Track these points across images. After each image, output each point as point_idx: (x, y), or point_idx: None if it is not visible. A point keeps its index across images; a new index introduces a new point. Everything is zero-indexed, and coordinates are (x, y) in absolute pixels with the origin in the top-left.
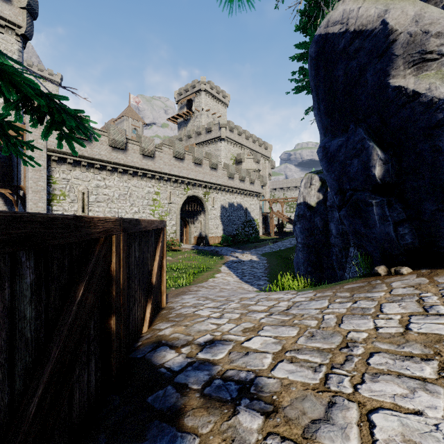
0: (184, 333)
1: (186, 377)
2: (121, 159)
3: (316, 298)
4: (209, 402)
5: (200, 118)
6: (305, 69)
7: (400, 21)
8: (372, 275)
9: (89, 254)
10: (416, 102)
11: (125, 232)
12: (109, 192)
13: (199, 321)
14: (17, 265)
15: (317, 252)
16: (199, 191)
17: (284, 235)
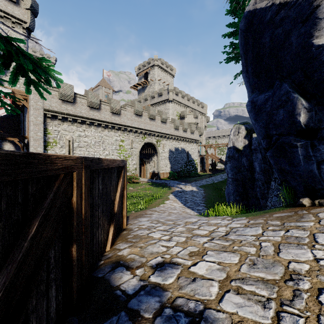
0: (139, 254)
1: (139, 303)
2: (96, 116)
3: (250, 225)
4: None
5: (154, 85)
6: (234, 44)
7: None
8: (297, 205)
9: (47, 190)
10: None
11: (87, 169)
12: (88, 140)
13: (152, 243)
14: None
15: (244, 185)
16: (153, 139)
17: (216, 172)
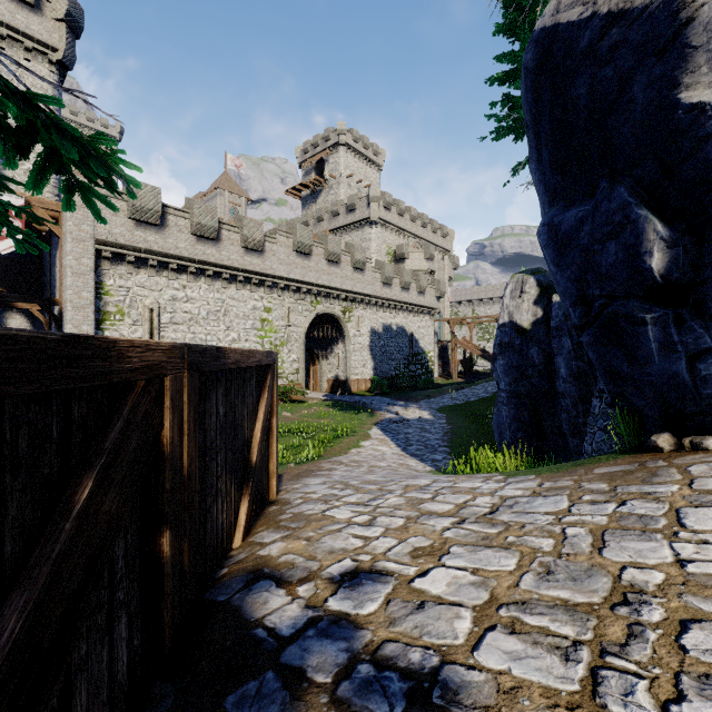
0: (305, 554)
1: (304, 653)
2: (210, 256)
3: (544, 492)
4: None
5: (338, 189)
6: (513, 98)
7: None
8: (645, 449)
9: (111, 414)
10: None
11: (193, 370)
12: (193, 308)
13: (332, 531)
14: None
15: (533, 407)
16: (335, 305)
17: (475, 377)
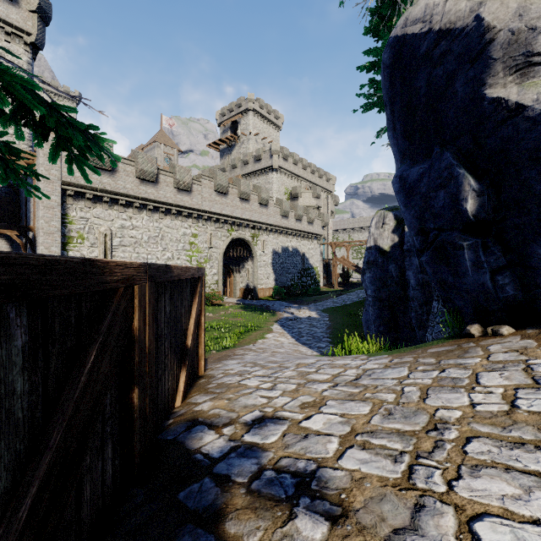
0: (227, 408)
1: (229, 467)
2: (150, 194)
3: (393, 365)
4: (258, 501)
5: (248, 143)
6: (377, 82)
7: (499, 15)
8: (462, 336)
9: (103, 309)
10: (520, 117)
11: (151, 281)
12: (137, 234)
13: (245, 393)
14: (3, 322)
15: (391, 308)
16: (246, 232)
17: (350, 286)
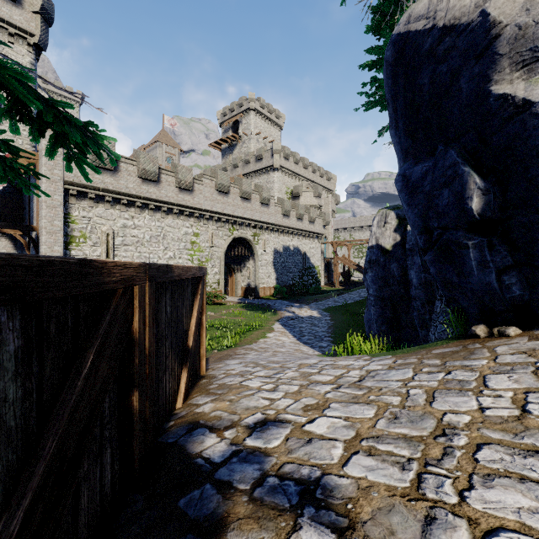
0: (228, 410)
1: (231, 472)
2: (152, 194)
3: (397, 366)
4: (261, 510)
5: (249, 143)
6: (378, 80)
7: (505, 10)
8: (468, 336)
9: (102, 311)
10: (527, 113)
11: (151, 281)
12: (139, 233)
13: (247, 395)
14: None
15: (393, 307)
16: (247, 231)
17: (351, 286)
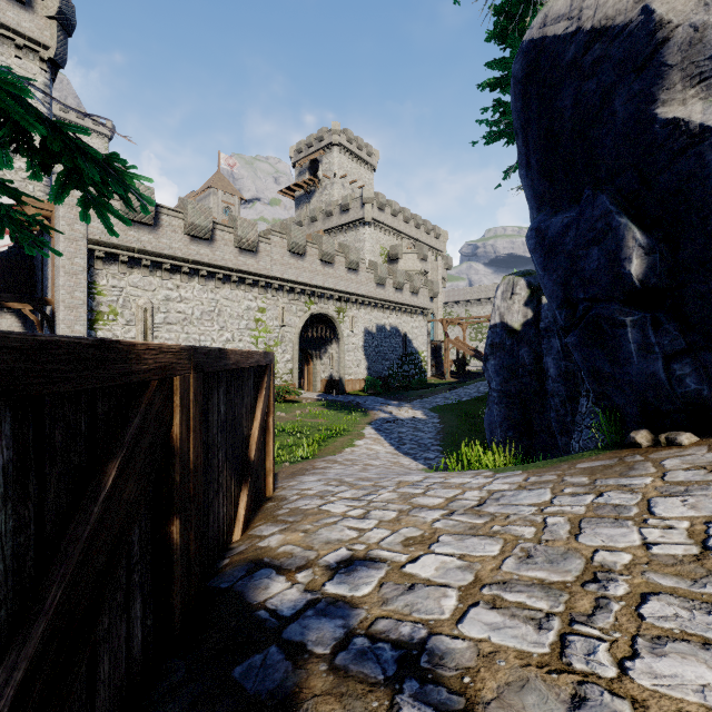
0: (303, 545)
1: (304, 630)
2: (204, 256)
3: (529, 486)
4: (345, 684)
5: (331, 189)
6: (504, 104)
7: (676, 5)
8: (625, 445)
9: (129, 411)
10: (707, 144)
11: (198, 370)
12: (186, 308)
13: (328, 523)
14: None
15: (523, 406)
16: (329, 306)
17: (467, 377)
